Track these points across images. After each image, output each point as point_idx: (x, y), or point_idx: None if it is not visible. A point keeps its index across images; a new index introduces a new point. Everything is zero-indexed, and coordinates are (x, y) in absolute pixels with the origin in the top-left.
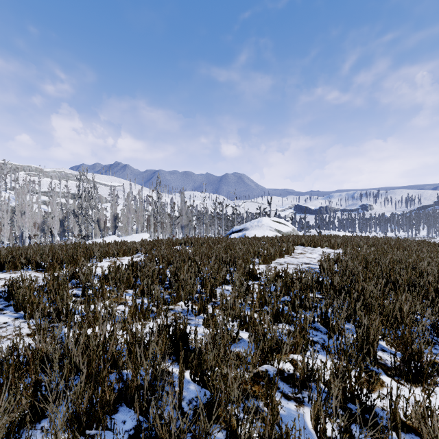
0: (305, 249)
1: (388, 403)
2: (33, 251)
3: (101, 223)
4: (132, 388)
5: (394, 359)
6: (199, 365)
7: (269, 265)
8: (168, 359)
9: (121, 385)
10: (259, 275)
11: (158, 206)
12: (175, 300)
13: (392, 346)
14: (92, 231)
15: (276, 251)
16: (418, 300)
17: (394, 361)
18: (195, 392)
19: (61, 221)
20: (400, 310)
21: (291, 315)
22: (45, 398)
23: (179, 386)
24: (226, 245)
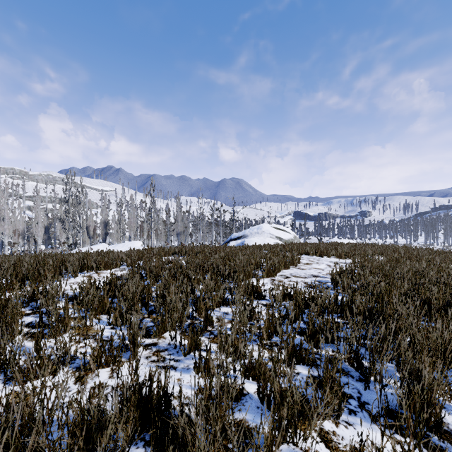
0: (311, 258)
1: None
2: None
3: (90, 230)
4: None
5: None
6: (184, 451)
7: (274, 278)
8: (138, 441)
9: None
10: (264, 293)
11: (151, 211)
12: (159, 330)
13: (450, 398)
14: (80, 238)
15: (280, 262)
16: None
17: None
18: None
19: (46, 228)
20: (450, 343)
21: (315, 358)
22: None
23: None
24: (224, 254)
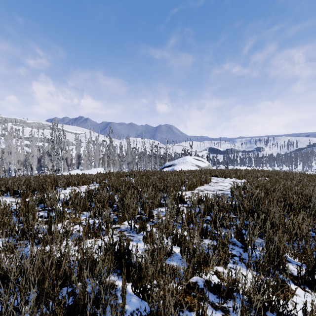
0: (218, 179)
1: (299, 310)
2: (13, 181)
3: (68, 160)
4: (79, 305)
5: (300, 270)
6: (139, 278)
7: (193, 191)
8: (113, 273)
9: (72, 299)
10: (186, 199)
11: (110, 148)
12: (121, 220)
13: (294, 257)
14: (62, 166)
15: (197, 181)
16: (310, 219)
17: (299, 272)
18: (136, 305)
19: (38, 159)
20: (298, 227)
21: (214, 233)
22: (1, 314)
23: (122, 299)
24: (160, 176)
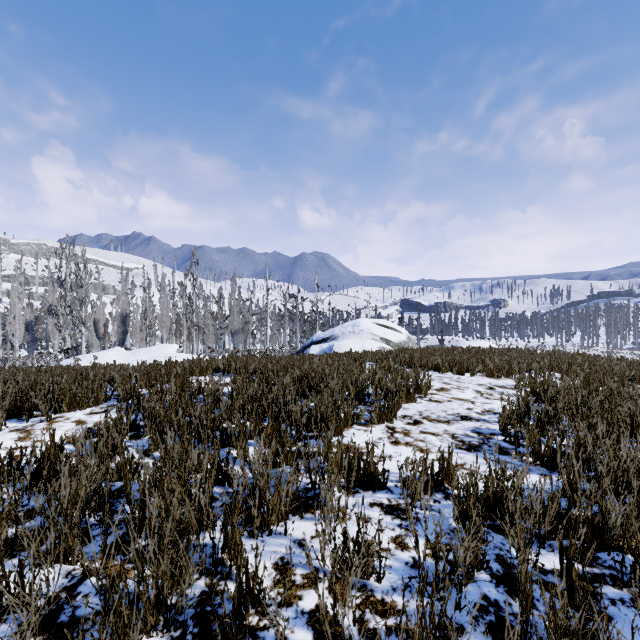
0: (445, 378)
1: None
2: None
3: (100, 326)
4: None
5: None
6: None
7: (393, 425)
8: None
9: None
10: (383, 475)
11: (193, 299)
12: None
13: None
14: (82, 340)
15: (399, 389)
16: None
17: None
18: None
19: (29, 324)
20: None
21: None
22: None
23: None
24: (301, 374)
